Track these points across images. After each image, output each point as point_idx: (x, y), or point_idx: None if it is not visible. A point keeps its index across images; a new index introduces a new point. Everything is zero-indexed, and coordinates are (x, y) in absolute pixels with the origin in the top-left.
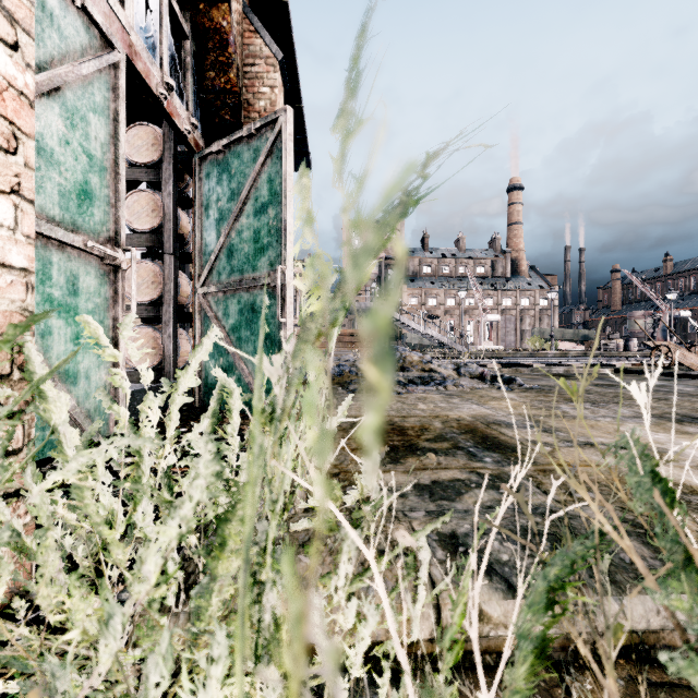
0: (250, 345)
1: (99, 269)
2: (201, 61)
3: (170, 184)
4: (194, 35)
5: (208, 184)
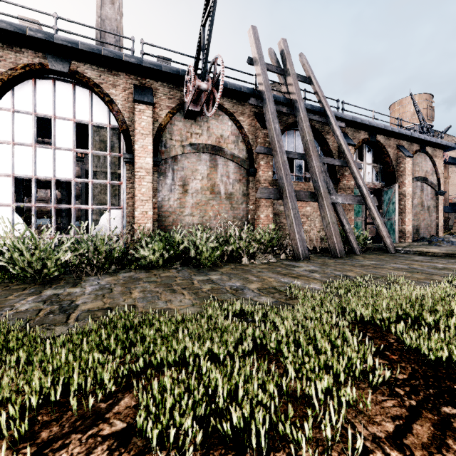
0: (391, 232)
1: (360, 221)
2: (383, 168)
3: (377, 196)
4: (381, 164)
5: (384, 196)
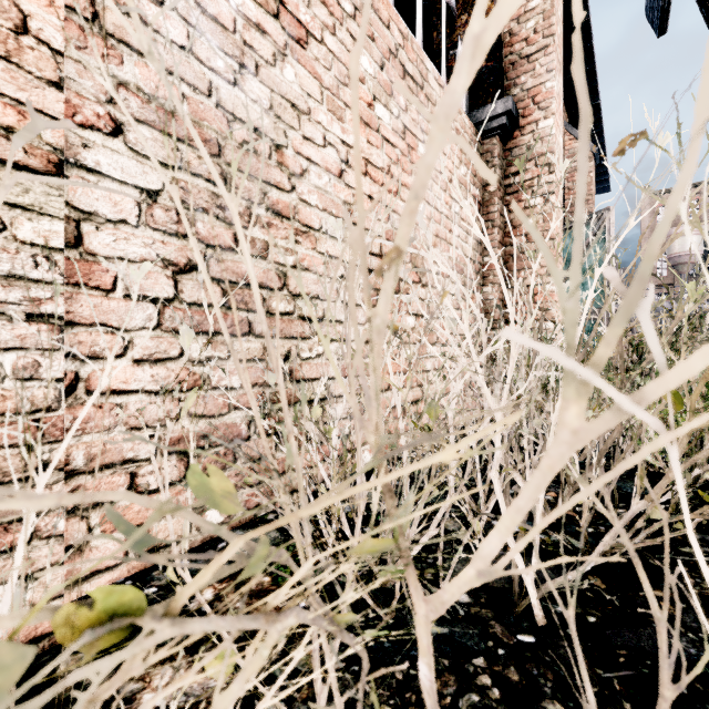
0: None
1: None
2: None
3: None
4: None
5: None
